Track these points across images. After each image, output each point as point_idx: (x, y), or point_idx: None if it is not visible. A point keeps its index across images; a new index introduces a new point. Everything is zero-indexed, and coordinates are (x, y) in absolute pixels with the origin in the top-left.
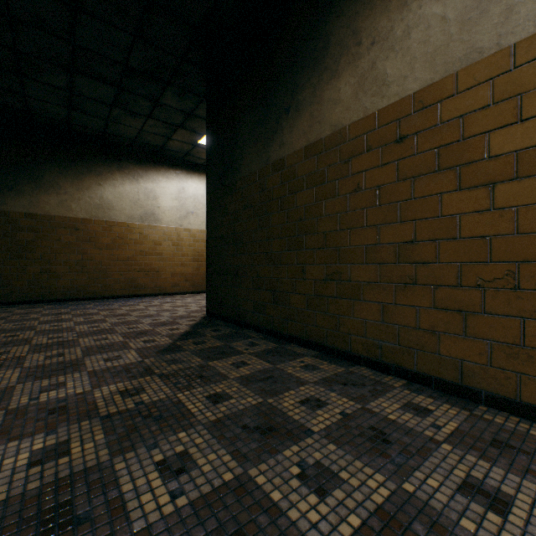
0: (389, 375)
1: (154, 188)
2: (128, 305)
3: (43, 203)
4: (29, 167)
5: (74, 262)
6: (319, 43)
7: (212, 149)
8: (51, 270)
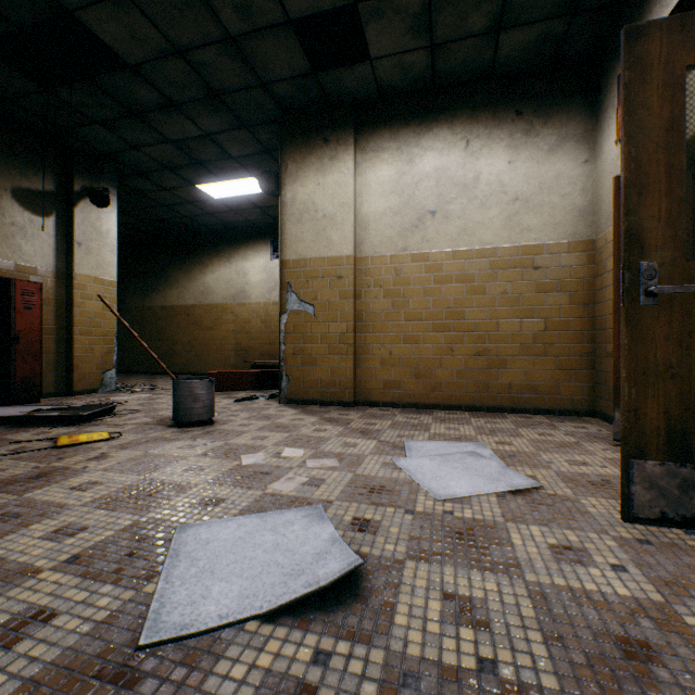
0: (187, 375)
1: None
2: None
3: None
4: None
5: None
6: (167, 274)
7: None
8: None
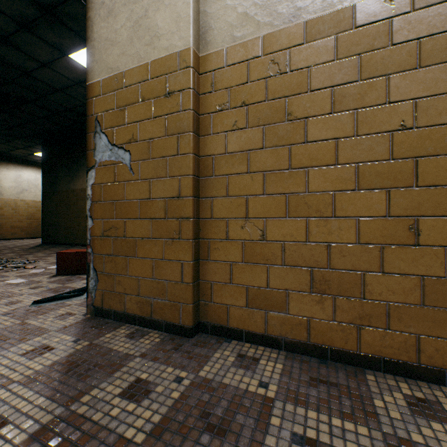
0: None
1: None
2: None
3: None
4: None
5: None
6: (85, 162)
7: (45, 174)
8: None
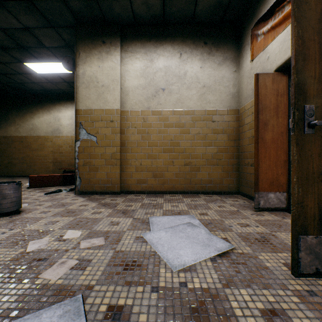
0: (21, 177)
1: None
2: None
3: None
4: None
5: None
6: (7, 117)
7: None
8: None
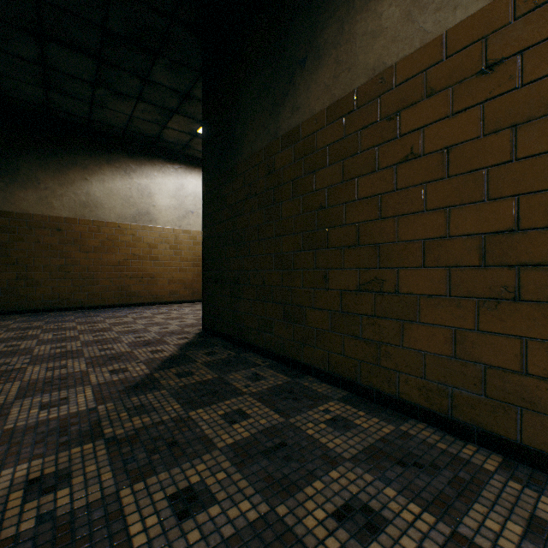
0: (468, 442)
1: (149, 184)
2: (115, 316)
3: (19, 199)
4: (3, 158)
5: (55, 267)
6: None
7: (208, 129)
8: (29, 277)
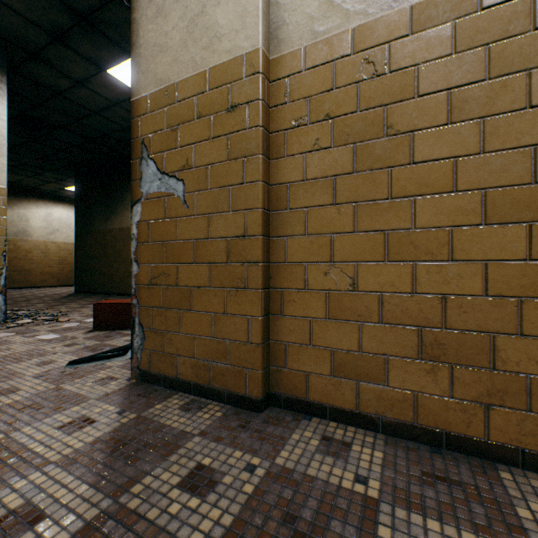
0: None
1: (26, 213)
2: (14, 292)
3: None
4: None
5: None
6: (124, 197)
7: (79, 211)
8: None
